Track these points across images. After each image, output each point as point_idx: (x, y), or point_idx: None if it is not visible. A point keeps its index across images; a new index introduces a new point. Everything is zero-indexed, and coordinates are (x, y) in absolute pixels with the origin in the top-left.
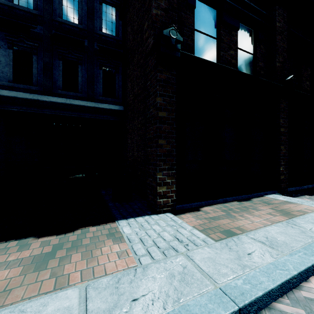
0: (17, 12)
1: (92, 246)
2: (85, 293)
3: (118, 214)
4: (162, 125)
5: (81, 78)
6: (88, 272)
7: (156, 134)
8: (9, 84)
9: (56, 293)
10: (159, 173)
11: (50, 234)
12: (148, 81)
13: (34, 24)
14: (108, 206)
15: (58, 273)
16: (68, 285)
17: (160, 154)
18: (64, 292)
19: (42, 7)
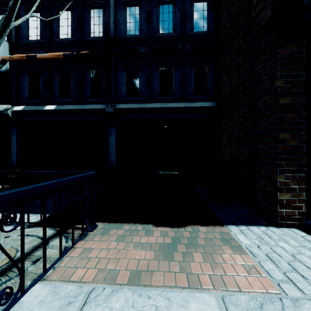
0: (129, 40)
1: (209, 249)
2: (223, 305)
3: (224, 218)
4: (284, 115)
5: (174, 82)
6: (216, 279)
7: (275, 126)
8: (124, 99)
9: (192, 291)
10: (280, 176)
11: (164, 225)
12: (260, 64)
13: (140, 46)
14: (208, 206)
15: (185, 268)
16: (199, 286)
17: (282, 152)
18: (200, 294)
19: (145, 29)
